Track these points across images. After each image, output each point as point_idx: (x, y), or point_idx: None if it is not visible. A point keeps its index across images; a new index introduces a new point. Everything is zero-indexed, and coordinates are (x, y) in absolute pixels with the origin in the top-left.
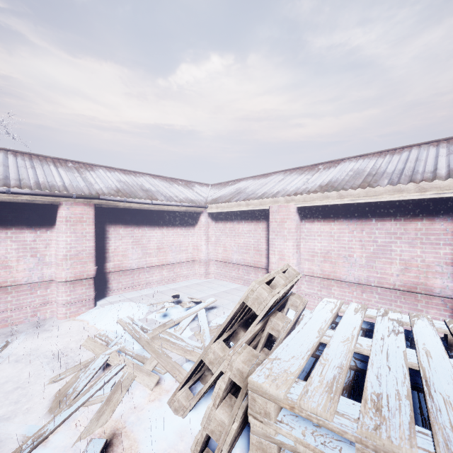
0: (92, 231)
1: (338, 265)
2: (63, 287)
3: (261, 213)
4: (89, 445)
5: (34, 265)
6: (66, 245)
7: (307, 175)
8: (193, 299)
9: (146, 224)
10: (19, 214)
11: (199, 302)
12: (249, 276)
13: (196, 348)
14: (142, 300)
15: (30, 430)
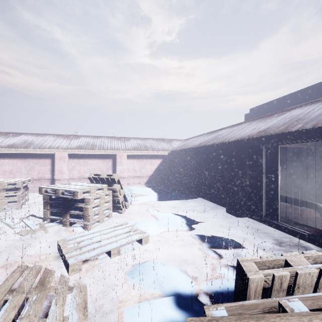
0: None
1: (16, 175)
2: None
3: None
4: None
5: None
6: None
7: (3, 138)
8: None
9: None
10: None
11: None
12: None
13: None
14: None
15: None
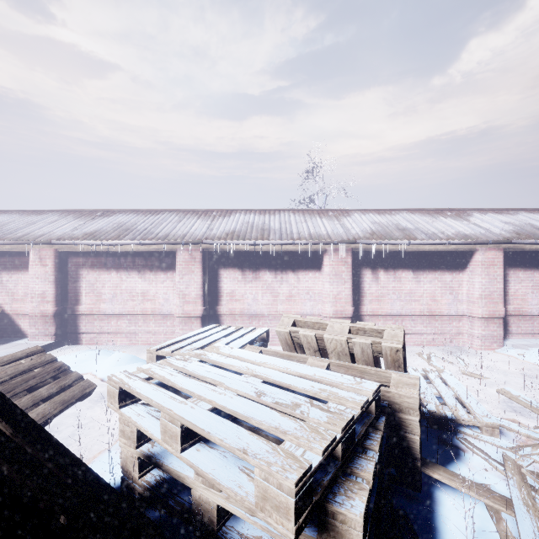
0: (501, 274)
1: None
2: (478, 322)
3: None
4: None
5: (451, 301)
6: (481, 286)
7: None
8: None
9: None
10: (442, 259)
11: None
12: None
13: None
14: None
15: None
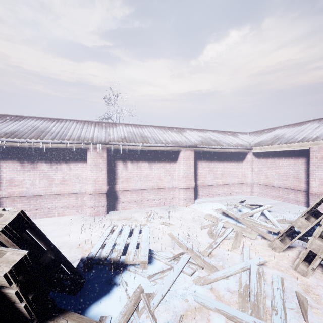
0: (193, 164)
1: None
2: (182, 191)
3: (300, 152)
4: (243, 248)
5: (169, 180)
6: (183, 170)
7: None
8: (254, 204)
9: (215, 160)
10: (164, 156)
11: (260, 206)
12: (288, 196)
13: (273, 226)
14: (218, 202)
15: (208, 241)
